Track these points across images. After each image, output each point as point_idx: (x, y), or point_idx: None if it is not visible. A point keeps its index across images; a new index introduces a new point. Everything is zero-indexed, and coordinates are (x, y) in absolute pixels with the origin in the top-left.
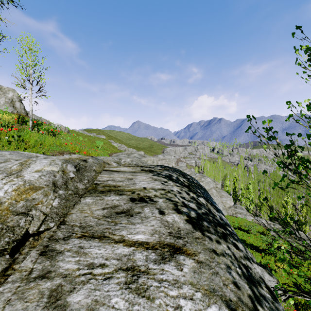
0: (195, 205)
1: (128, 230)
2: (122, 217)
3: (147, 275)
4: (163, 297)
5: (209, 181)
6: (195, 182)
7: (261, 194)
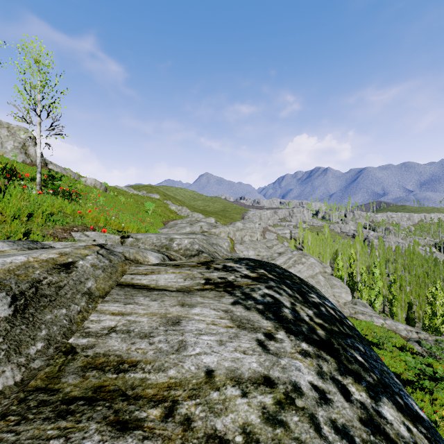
0: None
1: None
2: None
3: None
4: None
5: (313, 262)
6: (333, 316)
7: (392, 282)
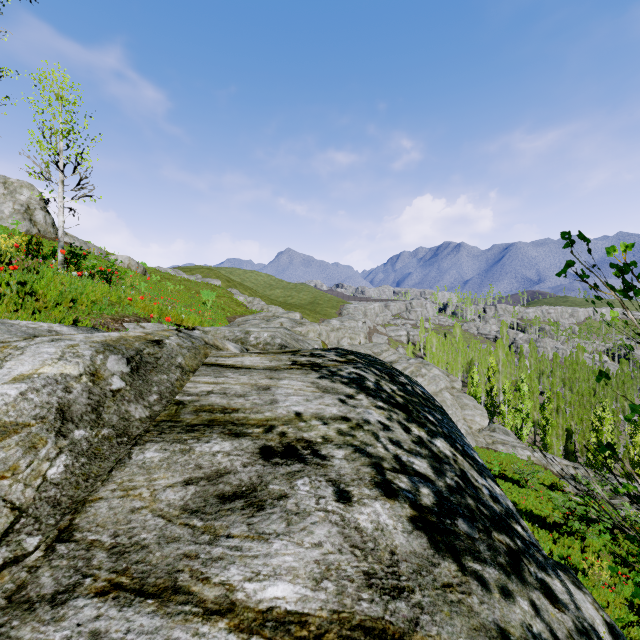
0: (427, 464)
1: (248, 563)
2: (235, 514)
3: None
4: None
5: (436, 374)
6: (418, 394)
7: (546, 402)
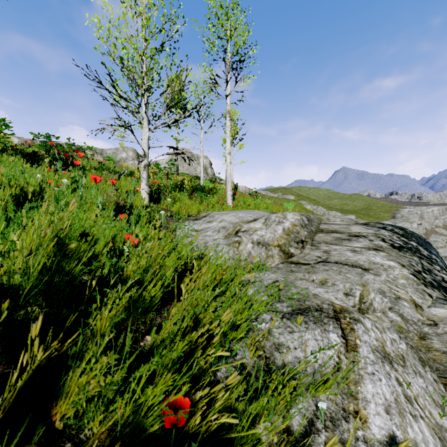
0: (401, 243)
1: (349, 244)
2: (345, 241)
3: (361, 251)
4: (367, 254)
5: None
6: (414, 235)
7: None
